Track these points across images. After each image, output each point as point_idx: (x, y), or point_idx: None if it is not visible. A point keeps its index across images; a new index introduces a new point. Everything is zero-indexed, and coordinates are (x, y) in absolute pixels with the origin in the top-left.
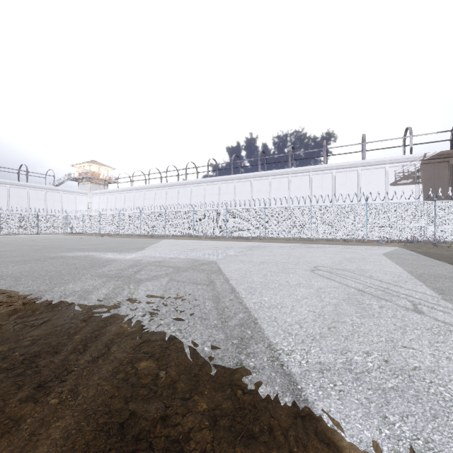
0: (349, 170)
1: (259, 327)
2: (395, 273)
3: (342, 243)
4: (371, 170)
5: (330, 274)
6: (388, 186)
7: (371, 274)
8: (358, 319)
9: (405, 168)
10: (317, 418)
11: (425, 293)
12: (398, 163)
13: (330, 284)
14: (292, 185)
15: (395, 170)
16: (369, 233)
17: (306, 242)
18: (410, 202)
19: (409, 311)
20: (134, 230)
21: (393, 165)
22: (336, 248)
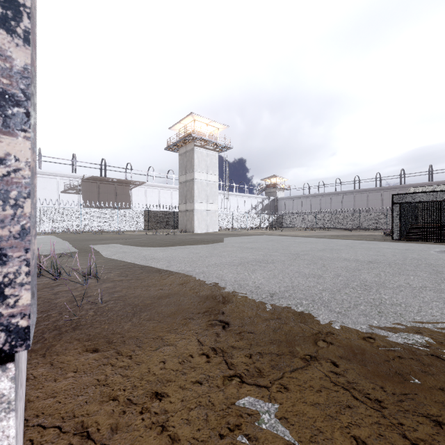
0: None
1: None
2: None
3: None
4: (46, 179)
5: None
6: (60, 193)
7: None
8: None
9: (71, 182)
10: None
11: None
12: (67, 178)
13: None
14: None
15: (65, 182)
16: (38, 228)
17: None
18: (66, 208)
19: None
20: None
21: (63, 178)
22: None
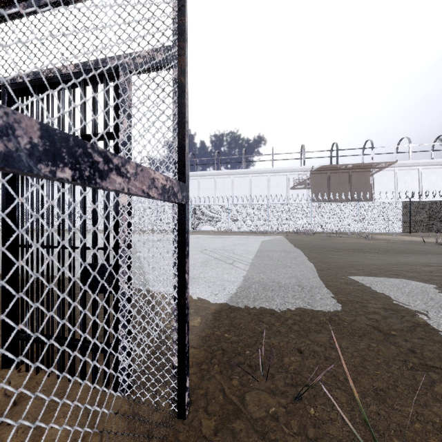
0: (261, 175)
1: (144, 272)
2: (249, 250)
3: (248, 234)
4: (277, 176)
5: (210, 252)
6: (289, 189)
7: (235, 251)
8: (197, 267)
9: (300, 176)
10: (149, 288)
11: (248, 257)
12: (295, 172)
13: (203, 256)
14: (218, 185)
15: (293, 177)
16: (270, 227)
17: (222, 234)
18: (296, 203)
19: (227, 264)
20: (60, 225)
21: (292, 173)
22: (237, 238)
